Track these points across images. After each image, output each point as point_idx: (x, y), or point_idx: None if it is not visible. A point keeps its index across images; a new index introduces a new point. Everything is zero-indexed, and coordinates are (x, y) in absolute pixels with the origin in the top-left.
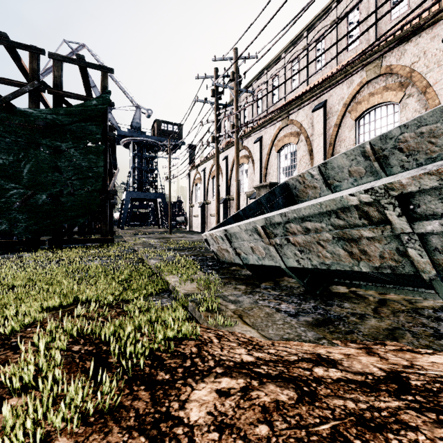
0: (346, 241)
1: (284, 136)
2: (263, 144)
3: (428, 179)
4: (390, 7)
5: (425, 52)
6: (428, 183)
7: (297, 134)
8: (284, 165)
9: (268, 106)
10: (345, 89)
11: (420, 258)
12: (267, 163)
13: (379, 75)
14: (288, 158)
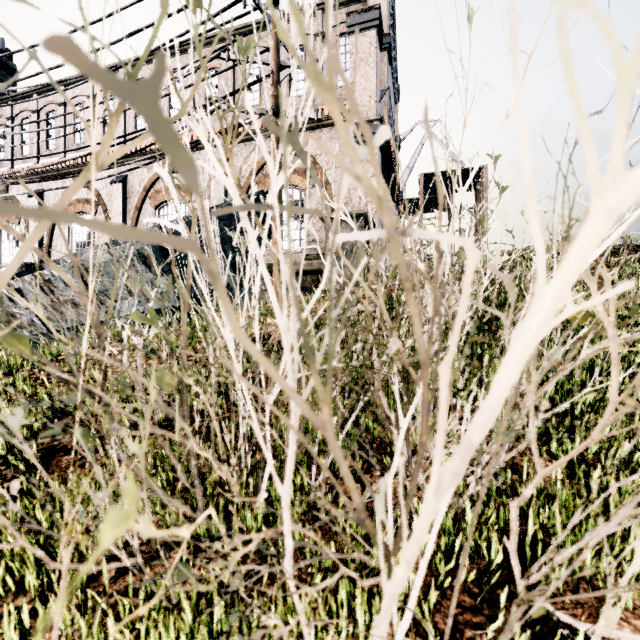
0: (11, 316)
1: (78, 201)
2: (45, 202)
3: (19, 283)
4: (205, 101)
5: (203, 169)
6: (20, 284)
7: (95, 204)
8: (78, 239)
9: (67, 142)
10: (146, 172)
11: (39, 322)
12: (52, 231)
13: (174, 172)
14: (84, 231)
